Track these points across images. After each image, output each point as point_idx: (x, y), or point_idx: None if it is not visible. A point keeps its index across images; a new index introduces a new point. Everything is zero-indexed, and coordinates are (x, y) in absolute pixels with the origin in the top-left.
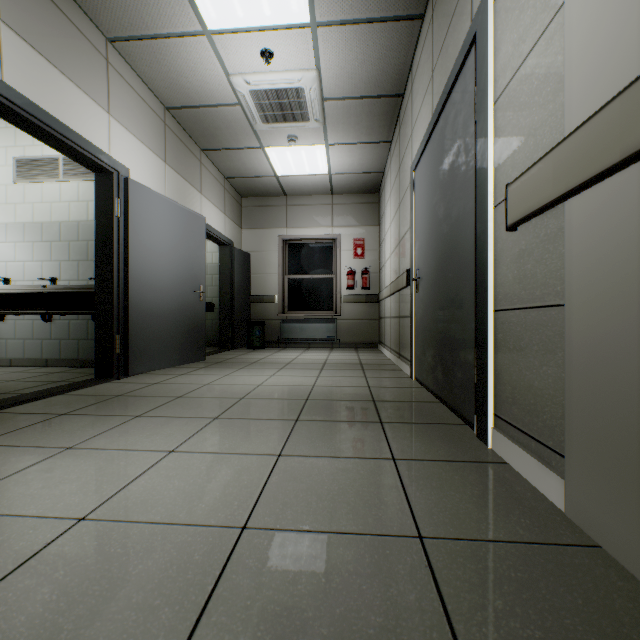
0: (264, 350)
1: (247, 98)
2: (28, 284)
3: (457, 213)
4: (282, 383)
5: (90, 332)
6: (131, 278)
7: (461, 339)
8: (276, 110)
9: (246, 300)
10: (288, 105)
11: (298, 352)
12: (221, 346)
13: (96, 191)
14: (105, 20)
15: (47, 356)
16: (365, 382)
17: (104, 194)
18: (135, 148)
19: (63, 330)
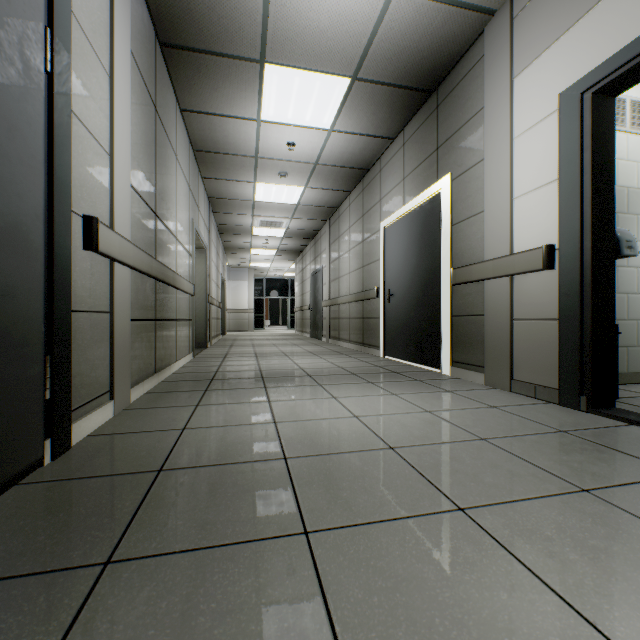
0: None
1: None
2: None
3: None
4: None
5: None
6: None
7: (13, 352)
8: None
9: None
10: None
11: None
12: None
13: None
14: None
15: None
16: None
17: None
18: None
19: None
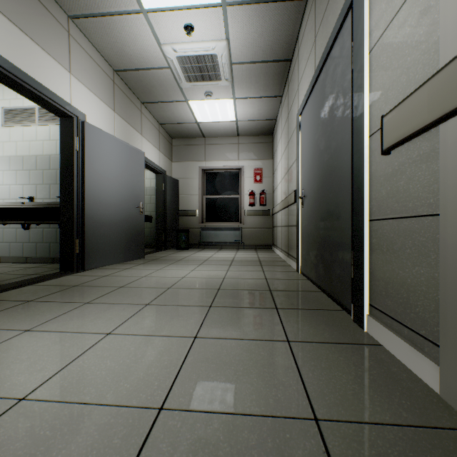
0: (188, 250)
1: (174, 62)
2: (13, 201)
3: (336, 144)
4: (200, 276)
5: (58, 237)
6: (87, 197)
7: (339, 243)
8: (196, 72)
9: (175, 214)
10: (205, 68)
11: (213, 252)
12: (157, 247)
13: (61, 131)
14: (66, 1)
15: (27, 255)
16: (263, 275)
17: (67, 133)
18: (91, 99)
19: (38, 236)
